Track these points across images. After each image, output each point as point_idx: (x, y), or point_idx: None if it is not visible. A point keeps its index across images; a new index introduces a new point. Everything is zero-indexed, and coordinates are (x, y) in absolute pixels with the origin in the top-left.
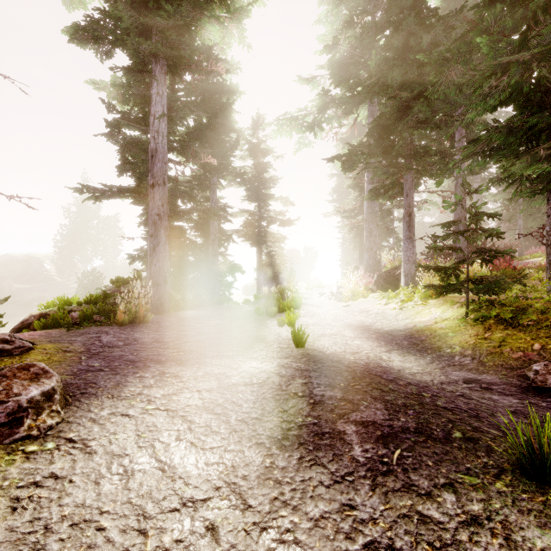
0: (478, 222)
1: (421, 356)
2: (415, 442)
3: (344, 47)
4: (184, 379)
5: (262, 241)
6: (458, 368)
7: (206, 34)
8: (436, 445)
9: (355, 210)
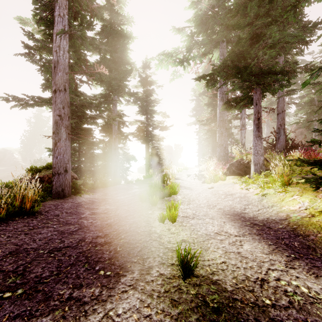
0: None
1: None
2: None
3: (205, 5)
4: None
5: (149, 140)
6: None
7: None
8: None
9: (209, 120)
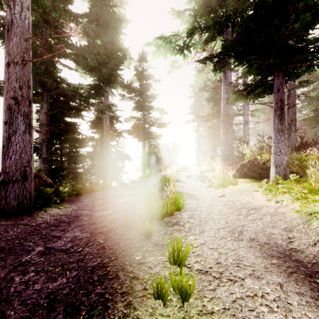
0: None
1: None
2: None
3: None
4: None
5: (145, 138)
6: None
7: None
8: None
9: (211, 116)
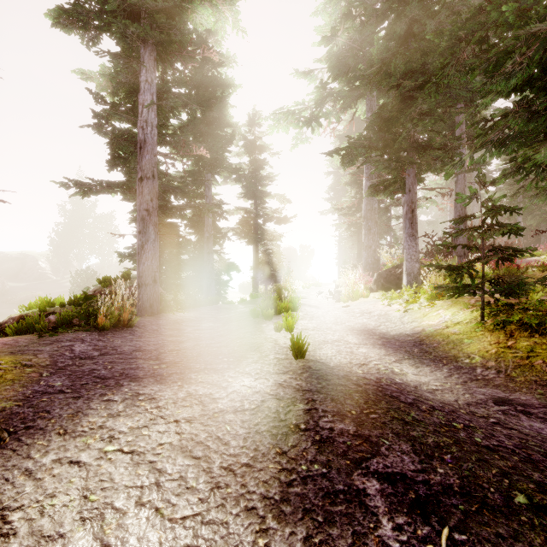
0: (497, 216)
1: (436, 368)
2: (466, 514)
3: (343, 39)
4: (161, 403)
5: (258, 239)
6: (483, 384)
7: (198, 18)
8: (496, 519)
9: (353, 207)
